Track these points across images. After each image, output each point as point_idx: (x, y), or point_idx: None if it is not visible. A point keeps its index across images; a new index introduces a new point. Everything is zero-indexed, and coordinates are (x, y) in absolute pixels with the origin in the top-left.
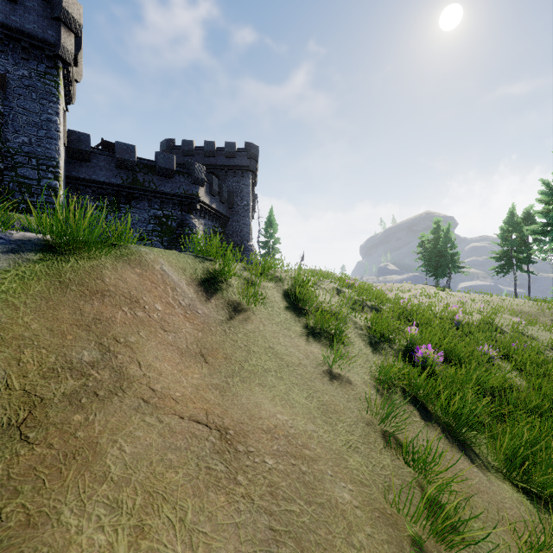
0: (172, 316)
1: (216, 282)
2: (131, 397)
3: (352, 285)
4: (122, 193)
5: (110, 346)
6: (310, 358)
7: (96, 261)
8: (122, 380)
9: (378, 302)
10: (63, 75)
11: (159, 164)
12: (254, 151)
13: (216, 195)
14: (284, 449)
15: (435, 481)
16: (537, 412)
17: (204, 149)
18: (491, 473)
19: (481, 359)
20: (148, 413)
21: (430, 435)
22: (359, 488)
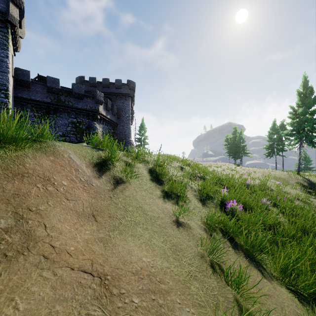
0: (74, 189)
1: (106, 164)
2: (34, 255)
3: (189, 164)
4: (51, 108)
5: (23, 214)
6: (165, 212)
7: (20, 152)
8: (29, 241)
9: (204, 174)
10: (11, 33)
11: (74, 91)
12: (132, 85)
13: (110, 110)
14: (147, 287)
15: (245, 296)
16: (293, 238)
17: (102, 82)
18: (273, 281)
19: (262, 207)
20: (46, 268)
21: (238, 259)
22: (198, 310)
